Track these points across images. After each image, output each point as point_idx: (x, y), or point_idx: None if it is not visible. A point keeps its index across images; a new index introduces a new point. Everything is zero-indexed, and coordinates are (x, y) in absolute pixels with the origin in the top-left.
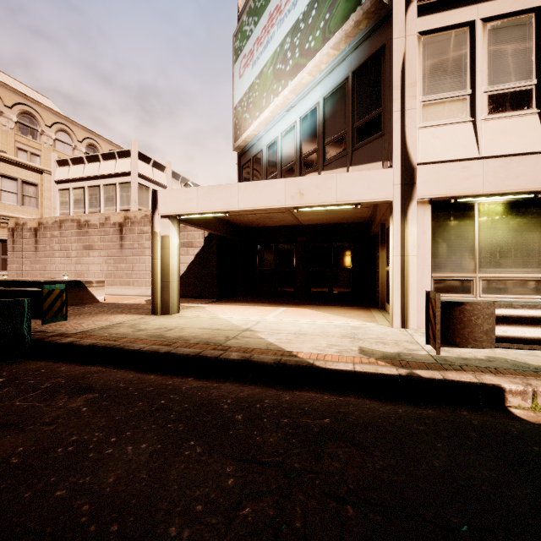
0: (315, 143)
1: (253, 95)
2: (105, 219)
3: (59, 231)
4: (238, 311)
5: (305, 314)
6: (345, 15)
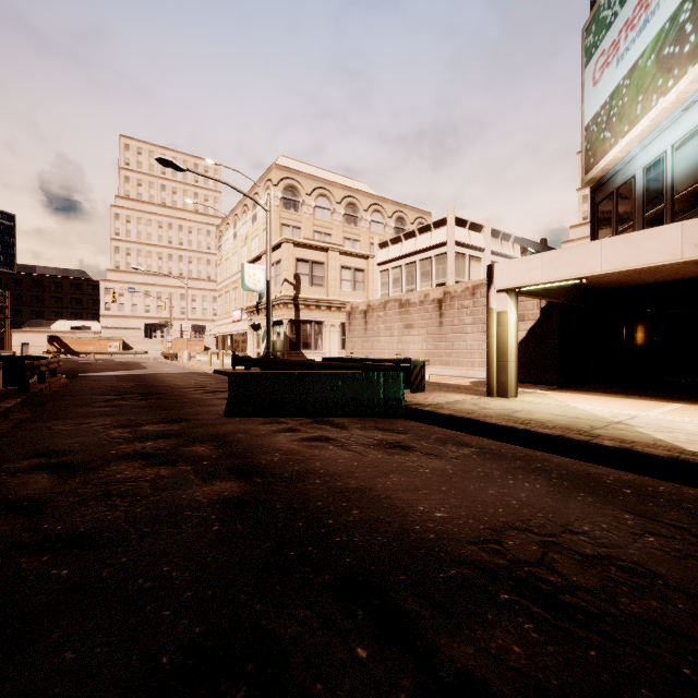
0: None
1: (617, 104)
2: (424, 296)
3: (384, 311)
4: (598, 402)
5: None
6: None
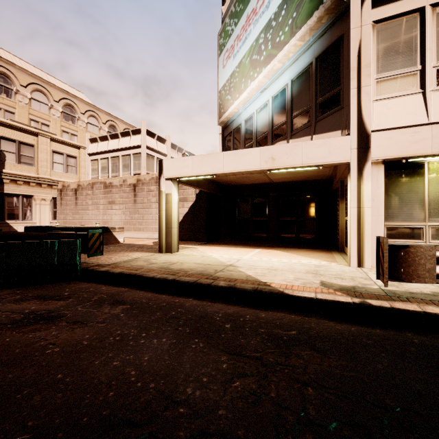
0: (284, 117)
1: (233, 81)
2: (123, 181)
3: (91, 190)
4: (223, 251)
5: (276, 254)
6: (309, 13)
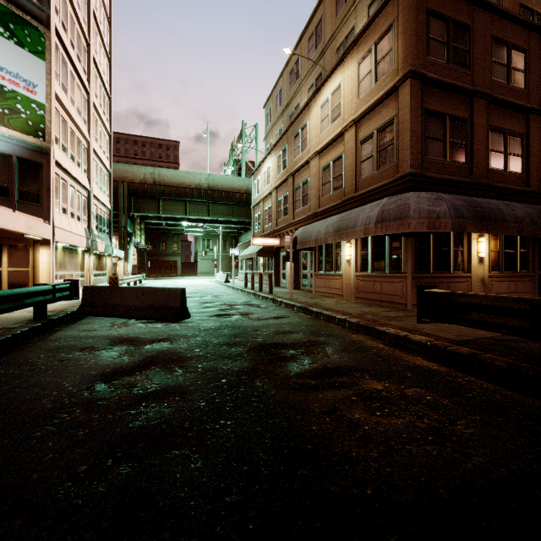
0: None
1: None
2: None
3: None
4: None
5: None
6: (26, 131)
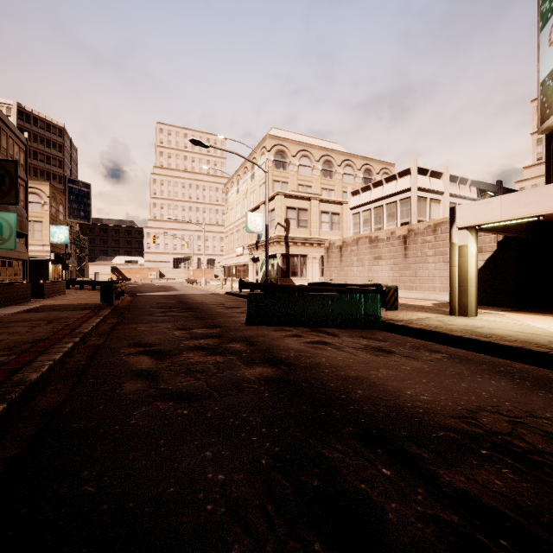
0: None
1: None
2: (391, 233)
3: (356, 246)
4: None
5: None
6: None
